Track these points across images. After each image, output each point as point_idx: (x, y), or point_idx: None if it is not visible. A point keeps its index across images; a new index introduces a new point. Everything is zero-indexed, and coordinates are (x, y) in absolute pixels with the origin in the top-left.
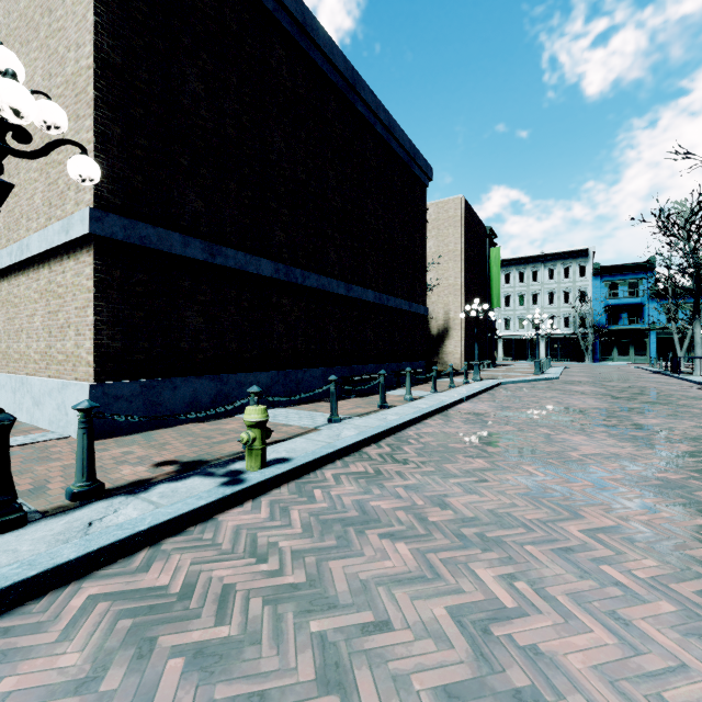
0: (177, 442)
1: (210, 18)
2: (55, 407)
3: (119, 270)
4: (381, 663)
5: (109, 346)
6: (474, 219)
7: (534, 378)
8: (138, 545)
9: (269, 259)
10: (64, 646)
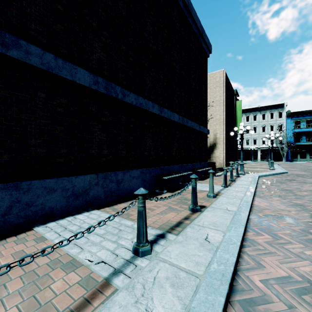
0: None
1: None
2: None
3: None
4: None
5: None
6: (229, 84)
7: (276, 173)
8: None
9: (88, 71)
10: None
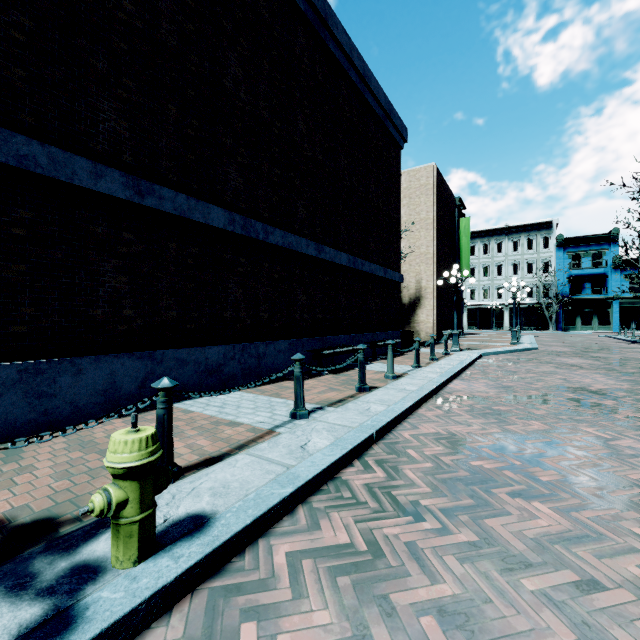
0: (50, 463)
1: None
2: None
3: None
4: None
5: None
6: (445, 189)
7: (515, 349)
8: None
9: (221, 207)
10: None
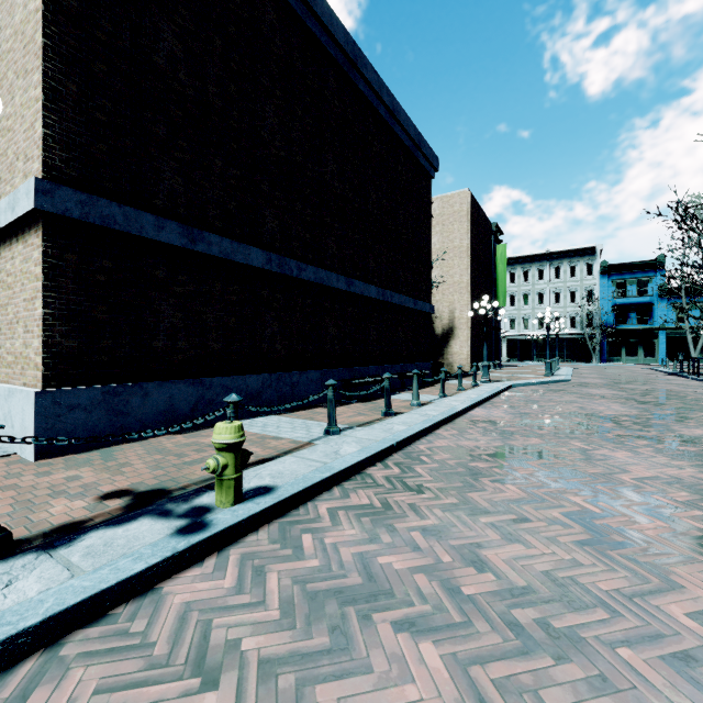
0: (140, 462)
1: None
2: (2, 417)
3: (75, 254)
4: None
5: (62, 345)
6: (480, 215)
7: (546, 381)
8: (23, 651)
9: (260, 248)
10: None
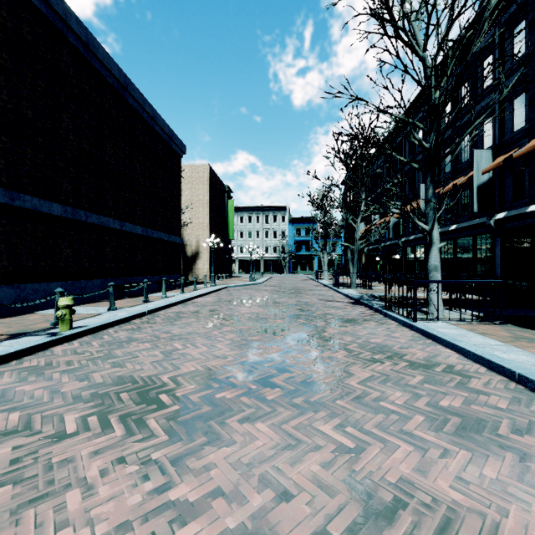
0: None
1: (9, 29)
2: None
3: None
4: (134, 362)
5: None
6: (217, 180)
7: (247, 284)
8: (10, 359)
9: (59, 203)
10: (0, 380)
